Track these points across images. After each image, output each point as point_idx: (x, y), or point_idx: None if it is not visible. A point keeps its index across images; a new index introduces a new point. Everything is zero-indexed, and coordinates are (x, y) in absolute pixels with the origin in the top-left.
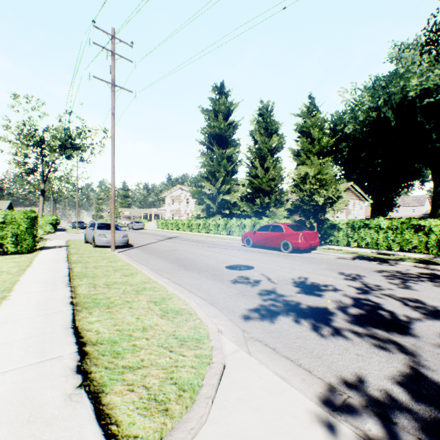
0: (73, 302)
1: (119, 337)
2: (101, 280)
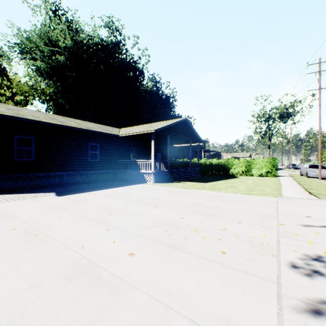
0: (303, 188)
1: (320, 193)
2: (312, 186)
